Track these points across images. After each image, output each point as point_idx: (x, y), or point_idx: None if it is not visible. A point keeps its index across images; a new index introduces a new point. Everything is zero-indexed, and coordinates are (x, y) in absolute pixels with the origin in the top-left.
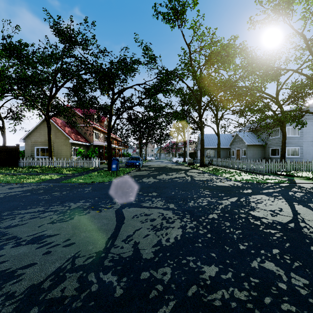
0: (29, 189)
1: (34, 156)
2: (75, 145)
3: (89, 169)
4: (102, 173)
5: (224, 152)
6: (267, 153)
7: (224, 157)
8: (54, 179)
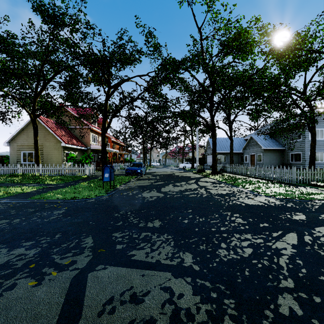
0: None
1: (21, 162)
2: (68, 150)
3: (81, 178)
4: (92, 184)
5: (236, 157)
6: (286, 158)
7: (236, 163)
8: (25, 193)
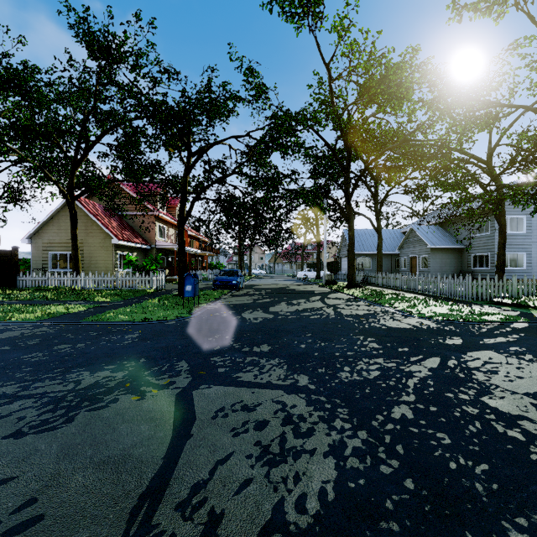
0: (12, 336)
1: (49, 268)
2: (122, 250)
3: (145, 293)
4: (167, 301)
5: (388, 261)
6: (467, 263)
7: (388, 270)
8: (73, 314)
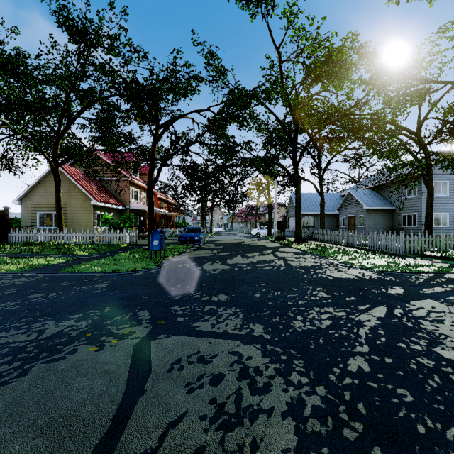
0: None
1: (37, 226)
2: (101, 210)
3: (119, 248)
4: (137, 254)
5: (329, 220)
6: (397, 221)
7: (329, 227)
8: (52, 265)
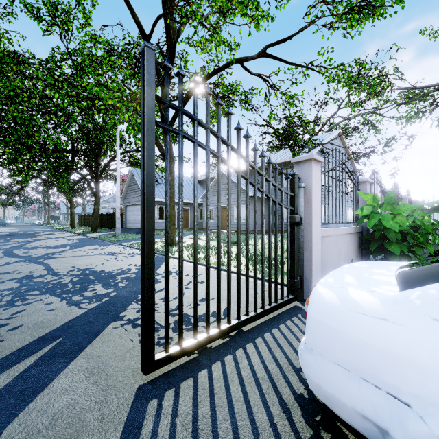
0: None
1: None
2: None
3: None
4: None
5: None
6: None
7: None
8: None
